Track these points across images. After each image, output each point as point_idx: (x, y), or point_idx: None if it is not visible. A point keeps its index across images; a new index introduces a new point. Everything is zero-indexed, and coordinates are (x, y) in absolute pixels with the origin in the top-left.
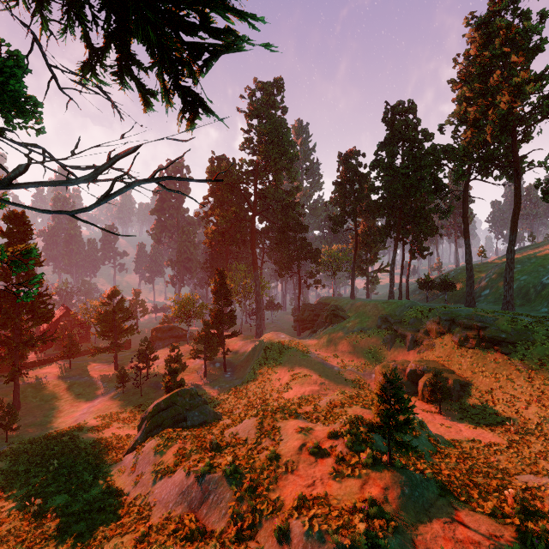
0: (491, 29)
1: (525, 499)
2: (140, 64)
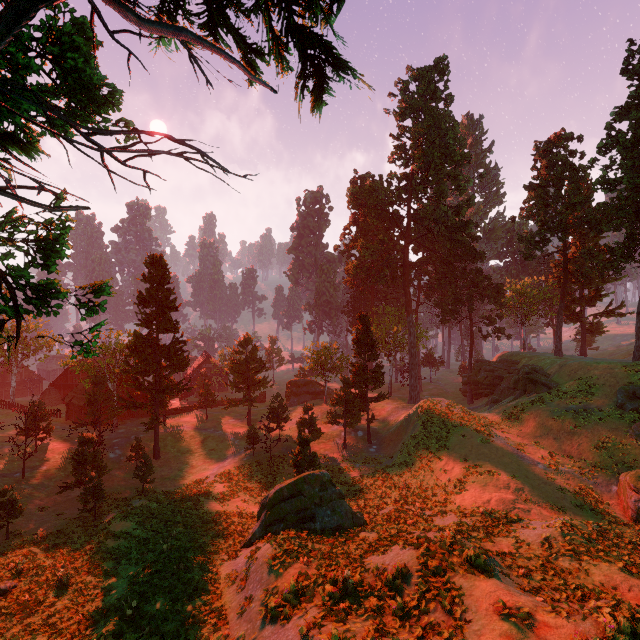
0: None
1: None
2: (238, 6)
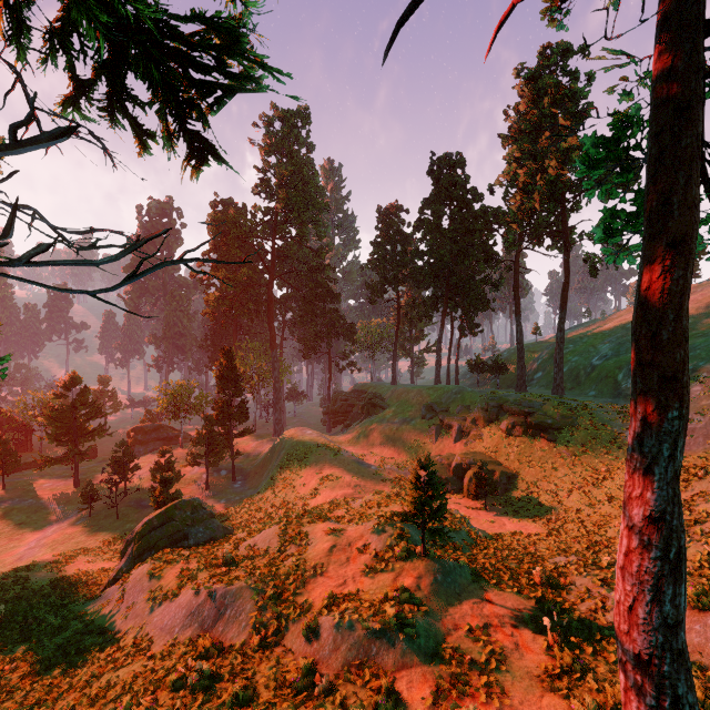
0: (541, 85)
1: (551, 577)
2: (136, 100)
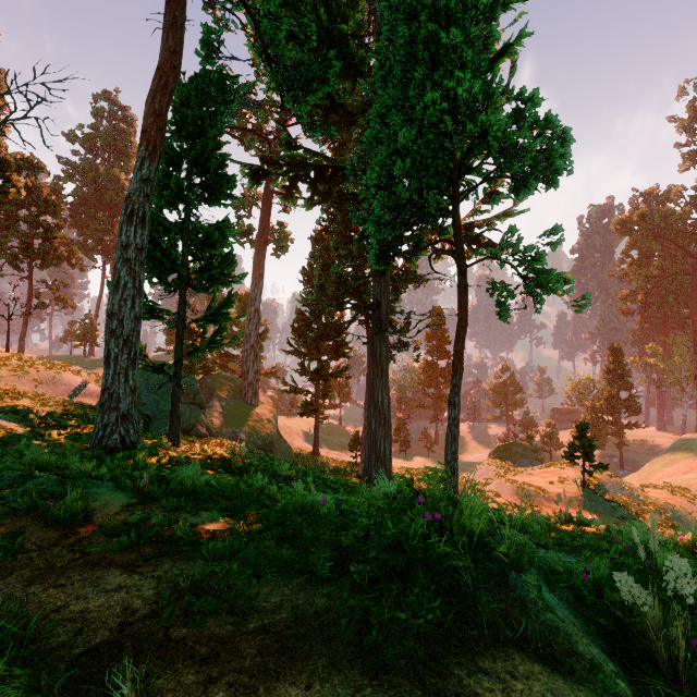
0: None
1: None
2: None
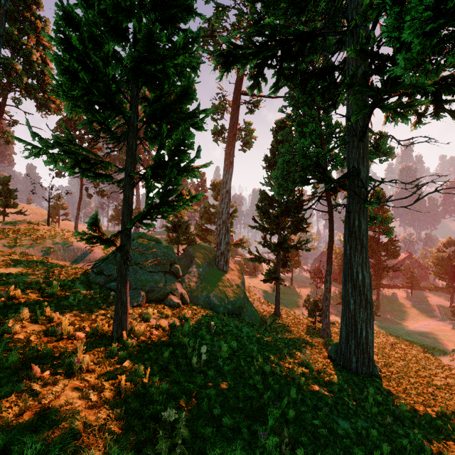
0: None
1: None
2: (450, 100)
